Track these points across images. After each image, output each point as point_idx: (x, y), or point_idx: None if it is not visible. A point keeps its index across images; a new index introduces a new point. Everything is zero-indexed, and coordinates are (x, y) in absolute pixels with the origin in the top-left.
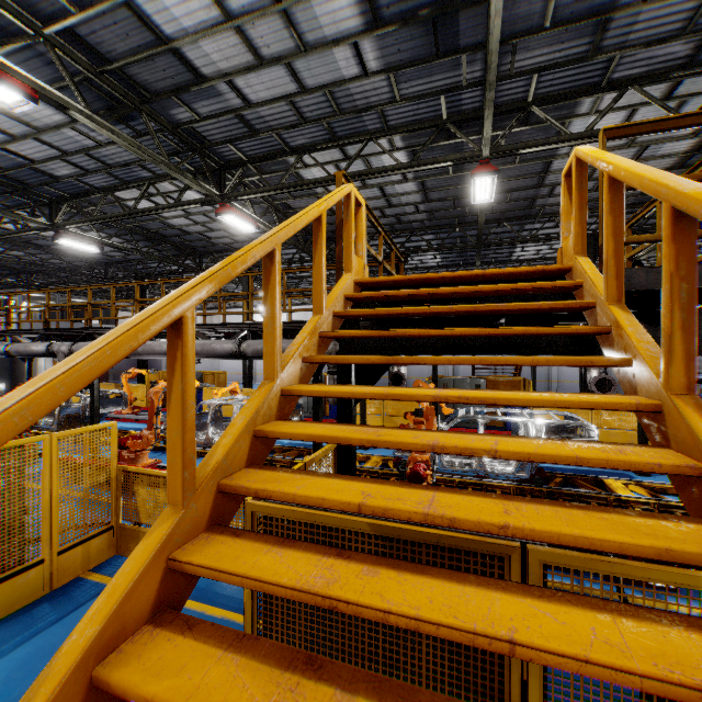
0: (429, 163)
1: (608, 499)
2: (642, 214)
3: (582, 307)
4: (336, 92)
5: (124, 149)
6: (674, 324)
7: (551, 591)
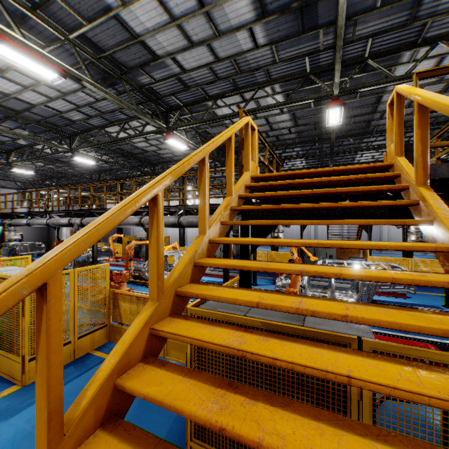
0: (298, 101)
1: None
2: (446, 128)
3: (400, 189)
4: (238, 60)
5: (111, 102)
6: None
7: (374, 354)
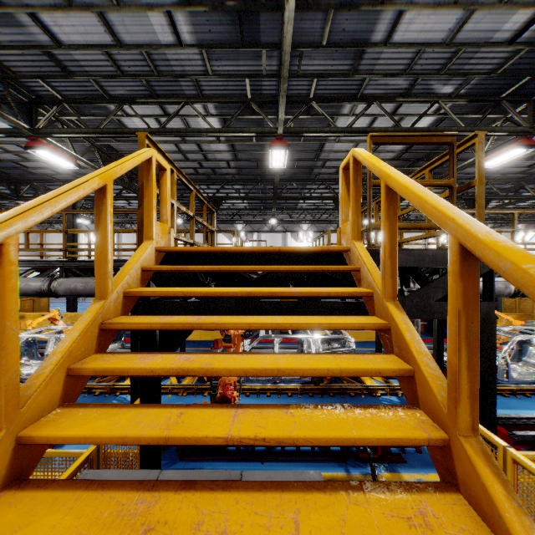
0: (237, 132)
1: (361, 389)
2: None
3: (363, 296)
4: (153, 54)
5: None
6: (462, 363)
7: None
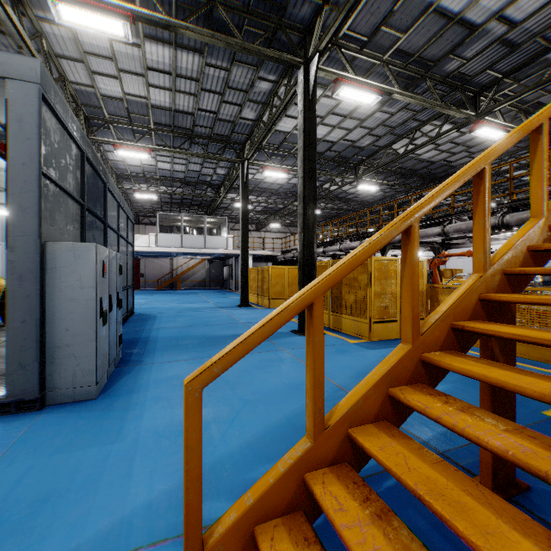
0: None
1: None
2: None
3: None
4: None
5: (405, 112)
6: None
7: None
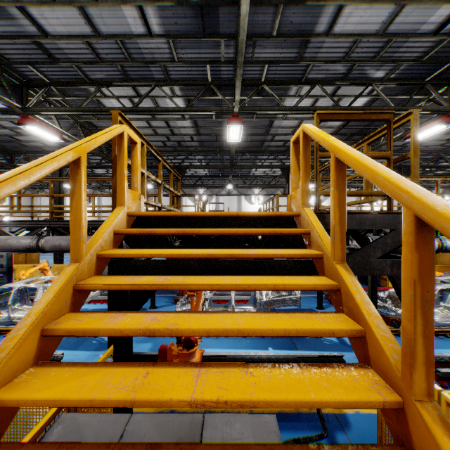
0: (199, 110)
1: None
2: (327, 165)
3: (314, 258)
4: (126, 43)
5: None
6: (417, 330)
7: None
